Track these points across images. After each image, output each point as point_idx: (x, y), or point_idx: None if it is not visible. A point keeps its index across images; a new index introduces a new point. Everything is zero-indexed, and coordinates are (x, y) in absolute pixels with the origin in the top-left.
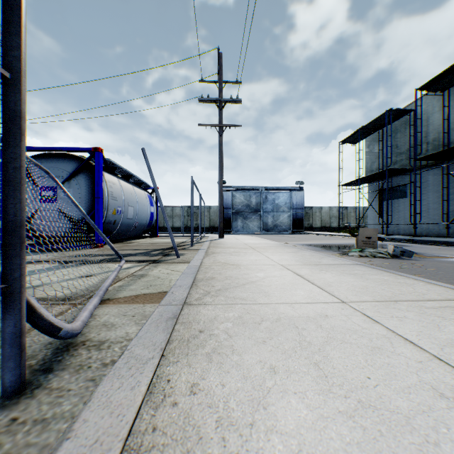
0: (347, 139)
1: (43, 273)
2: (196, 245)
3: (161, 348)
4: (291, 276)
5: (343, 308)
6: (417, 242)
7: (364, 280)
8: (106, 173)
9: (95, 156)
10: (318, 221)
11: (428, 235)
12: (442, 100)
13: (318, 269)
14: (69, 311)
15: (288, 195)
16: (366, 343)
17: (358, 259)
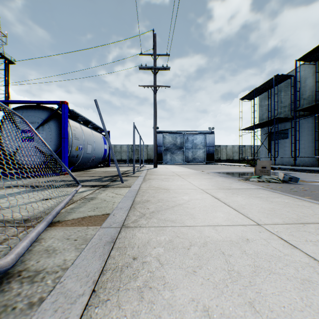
0: (246, 96)
1: (14, 196)
2: (137, 173)
3: (93, 280)
4: (210, 199)
5: (260, 231)
6: (297, 170)
7: (270, 203)
8: (70, 120)
9: (62, 107)
10: (224, 155)
11: (304, 165)
12: (314, 68)
13: (230, 193)
14: (21, 234)
15: (203, 137)
16: (293, 274)
17: (257, 183)
